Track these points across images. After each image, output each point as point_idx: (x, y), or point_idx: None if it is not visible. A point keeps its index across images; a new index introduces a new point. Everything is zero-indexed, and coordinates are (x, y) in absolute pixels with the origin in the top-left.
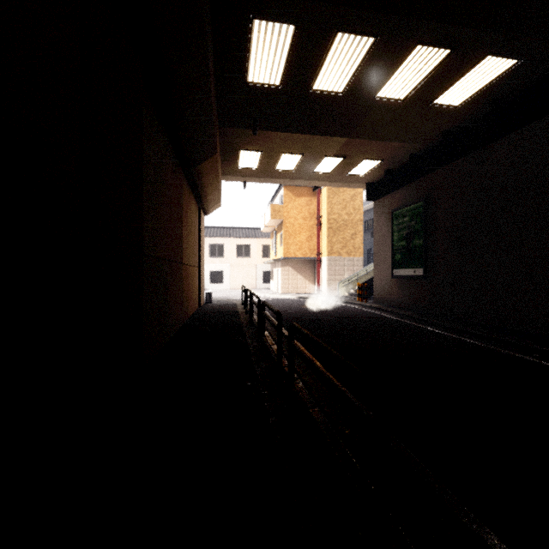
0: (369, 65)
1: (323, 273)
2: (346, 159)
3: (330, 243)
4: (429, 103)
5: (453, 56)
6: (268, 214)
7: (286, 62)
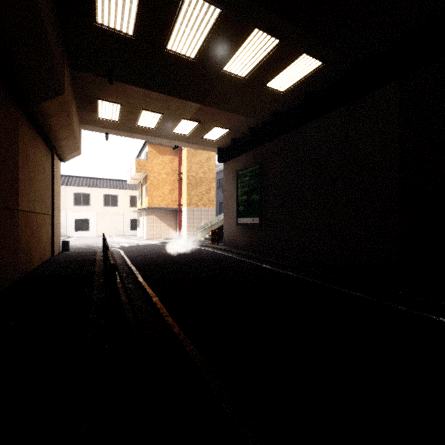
0: (216, 37)
1: (184, 221)
2: (201, 124)
3: (189, 196)
4: (263, 85)
5: (280, 47)
6: (133, 167)
7: (137, 10)
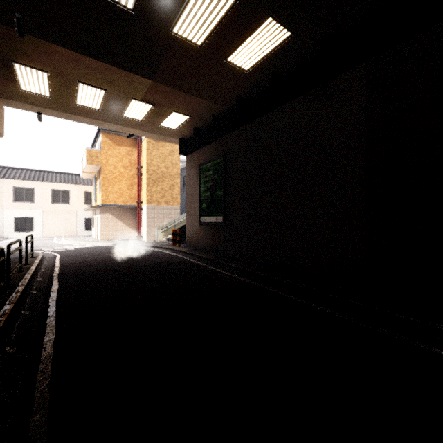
0: None
1: (144, 220)
2: (156, 108)
3: (150, 192)
4: (224, 59)
5: (242, 4)
6: (84, 158)
7: None
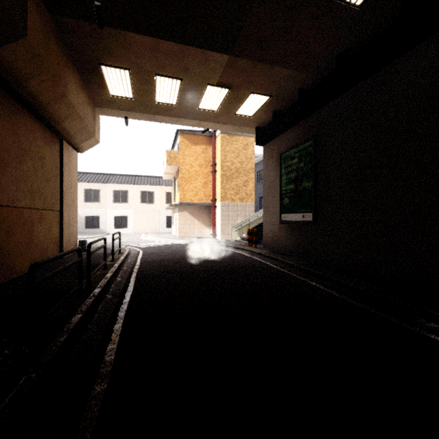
0: None
1: (218, 218)
2: (232, 92)
3: (224, 189)
4: None
5: None
6: (165, 160)
7: None
